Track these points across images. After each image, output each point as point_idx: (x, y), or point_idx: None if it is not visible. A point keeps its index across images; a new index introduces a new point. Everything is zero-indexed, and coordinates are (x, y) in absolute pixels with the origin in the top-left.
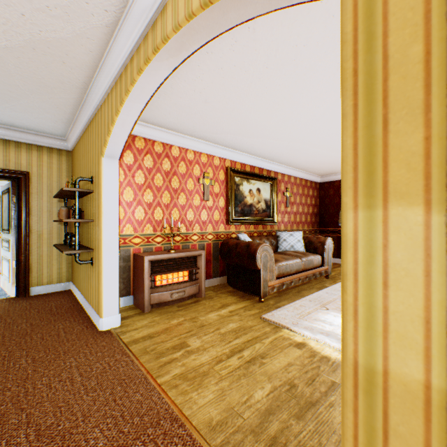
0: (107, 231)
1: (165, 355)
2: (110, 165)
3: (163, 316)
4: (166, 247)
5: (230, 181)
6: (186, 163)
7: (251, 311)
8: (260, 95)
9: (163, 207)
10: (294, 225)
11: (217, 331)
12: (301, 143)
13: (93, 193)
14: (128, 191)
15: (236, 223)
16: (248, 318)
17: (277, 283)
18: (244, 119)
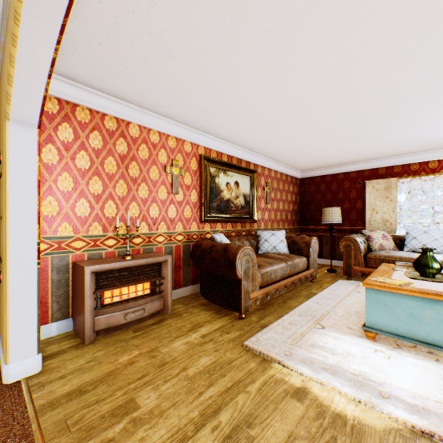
0: (17, 233)
1: (96, 433)
2: (21, 134)
3: (110, 349)
4: (121, 252)
5: (204, 171)
6: (148, 146)
7: (230, 333)
8: (242, 48)
9: (116, 201)
10: (274, 223)
11: (183, 373)
12: (286, 129)
13: (2, 176)
14: (65, 177)
15: (211, 221)
16: (226, 347)
17: (261, 293)
18: (221, 88)
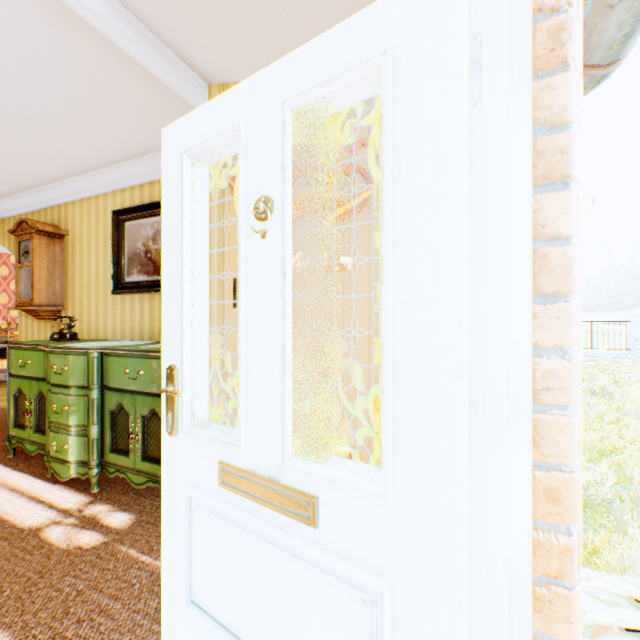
0: None
1: None
2: None
3: None
4: (5, 340)
5: None
6: None
7: None
8: None
9: (1, 307)
10: None
11: None
12: None
13: None
14: None
15: None
16: None
17: None
18: None
